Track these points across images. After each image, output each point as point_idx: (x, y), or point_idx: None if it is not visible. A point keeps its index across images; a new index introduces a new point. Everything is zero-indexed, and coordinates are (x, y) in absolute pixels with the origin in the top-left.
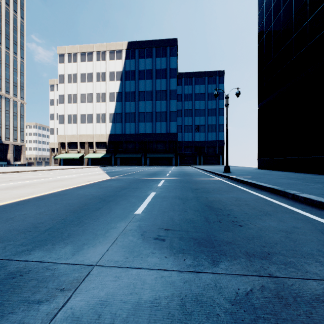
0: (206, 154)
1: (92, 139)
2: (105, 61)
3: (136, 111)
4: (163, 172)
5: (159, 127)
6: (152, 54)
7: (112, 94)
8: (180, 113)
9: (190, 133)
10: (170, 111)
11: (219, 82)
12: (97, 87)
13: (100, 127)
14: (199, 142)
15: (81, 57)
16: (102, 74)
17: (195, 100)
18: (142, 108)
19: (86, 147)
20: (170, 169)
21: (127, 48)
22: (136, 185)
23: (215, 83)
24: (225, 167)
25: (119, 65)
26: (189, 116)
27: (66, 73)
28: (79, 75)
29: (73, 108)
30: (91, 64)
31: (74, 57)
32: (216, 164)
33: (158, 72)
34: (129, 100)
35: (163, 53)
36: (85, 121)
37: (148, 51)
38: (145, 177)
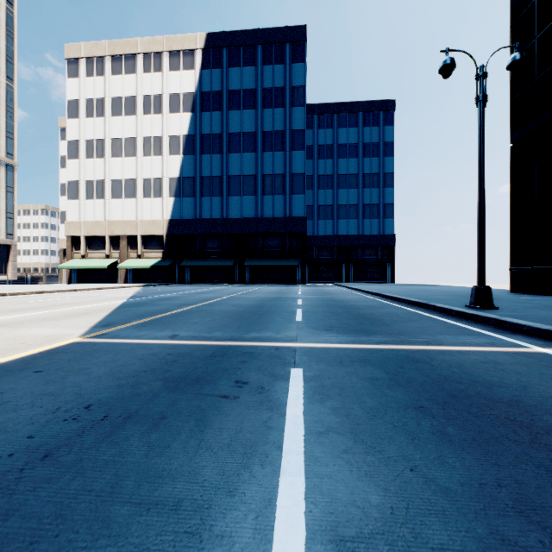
0: (360, 261)
1: (134, 230)
2: (160, 72)
3: (223, 174)
4: (283, 305)
5: (270, 205)
6: (255, 59)
7: (175, 140)
8: (311, 181)
9: (329, 221)
10: (293, 173)
11: (385, 122)
12: (146, 125)
13: (152, 206)
14: (347, 237)
15: (112, 65)
16: (154, 98)
17: (338, 158)
18: (234, 166)
19: (123, 245)
20: (297, 292)
21: (206, 46)
22: (10, 548)
23: (378, 124)
24: (476, 292)
25: (188, 81)
26: (326, 188)
27: (82, 97)
28: (108, 101)
29: (96, 168)
30: (133, 79)
31: (98, 66)
32: (380, 281)
33: (268, 95)
34: (210, 152)
35: (277, 56)
36: (121, 193)
37: (248, 52)
38: (218, 334)
